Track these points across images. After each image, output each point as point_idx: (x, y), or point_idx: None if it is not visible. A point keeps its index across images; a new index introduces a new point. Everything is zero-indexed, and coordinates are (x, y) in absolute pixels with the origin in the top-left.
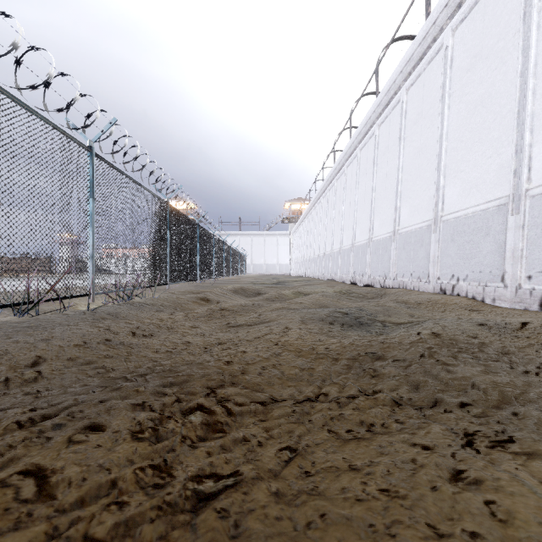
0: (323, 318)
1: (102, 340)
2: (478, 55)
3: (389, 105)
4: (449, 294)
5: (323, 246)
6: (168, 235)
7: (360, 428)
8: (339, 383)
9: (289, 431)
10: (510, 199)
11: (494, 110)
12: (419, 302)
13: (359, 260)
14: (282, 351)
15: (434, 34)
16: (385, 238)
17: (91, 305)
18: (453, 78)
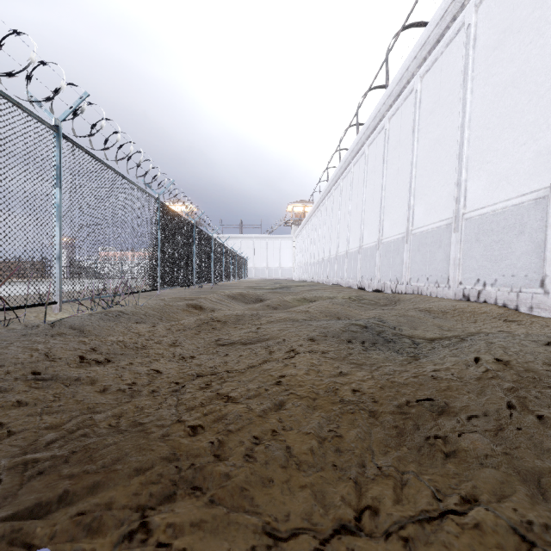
0: (337, 334)
1: (26, 372)
2: (507, 30)
3: (400, 95)
4: (473, 301)
5: (328, 250)
6: (158, 235)
7: None
8: (392, 475)
9: None
10: None
11: (528, 90)
12: (443, 311)
13: (367, 263)
14: (287, 399)
15: (454, 12)
16: (397, 239)
17: (64, 314)
18: (477, 59)
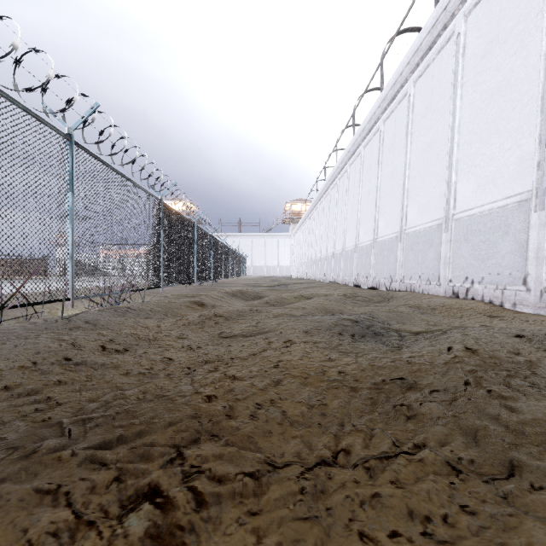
0: (330, 328)
1: (59, 358)
2: (494, 40)
3: (394, 99)
4: (462, 298)
5: (325, 248)
6: (161, 234)
7: (410, 528)
8: (363, 430)
9: (295, 540)
10: (533, 194)
11: (513, 98)
12: (432, 307)
13: (363, 261)
14: (283, 378)
15: (445, 20)
16: (391, 238)
17: (74, 310)
18: (466, 66)
